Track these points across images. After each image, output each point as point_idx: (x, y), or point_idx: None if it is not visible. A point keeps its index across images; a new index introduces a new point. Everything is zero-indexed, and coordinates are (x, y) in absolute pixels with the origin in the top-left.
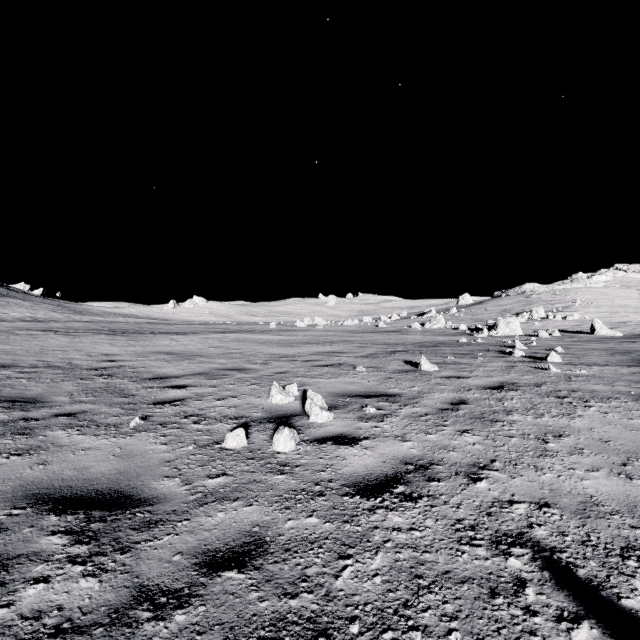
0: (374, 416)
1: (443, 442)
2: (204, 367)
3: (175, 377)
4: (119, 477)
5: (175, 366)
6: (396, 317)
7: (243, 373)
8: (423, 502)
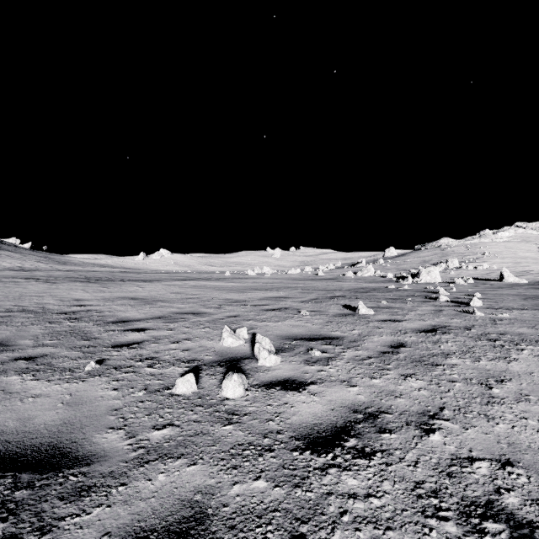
0: (319, 359)
1: (389, 387)
2: (164, 311)
3: (136, 320)
4: (61, 429)
5: (138, 310)
6: (332, 267)
7: (198, 317)
8: (377, 459)
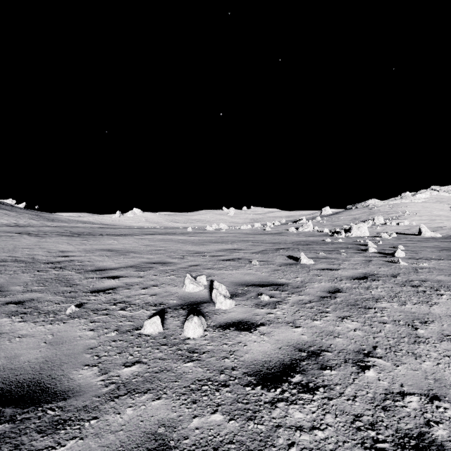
0: (268, 303)
1: (328, 328)
2: (135, 261)
3: (112, 269)
4: (43, 366)
5: (113, 260)
6: (278, 223)
7: (165, 266)
8: (320, 394)
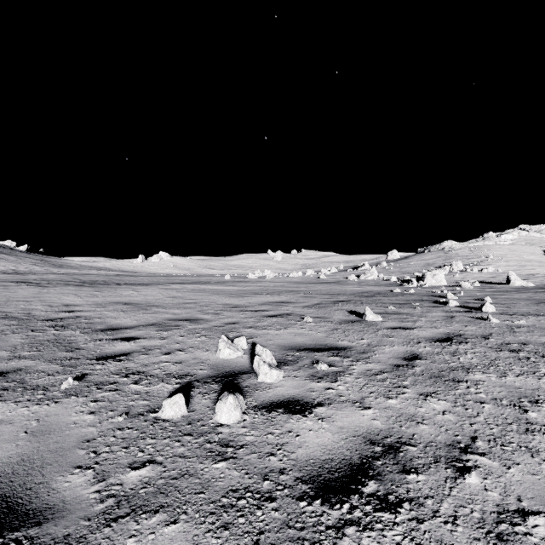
0: (326, 374)
1: (408, 410)
2: (158, 317)
3: (127, 328)
4: (17, 469)
5: (130, 316)
6: (334, 270)
7: (194, 324)
8: (405, 512)
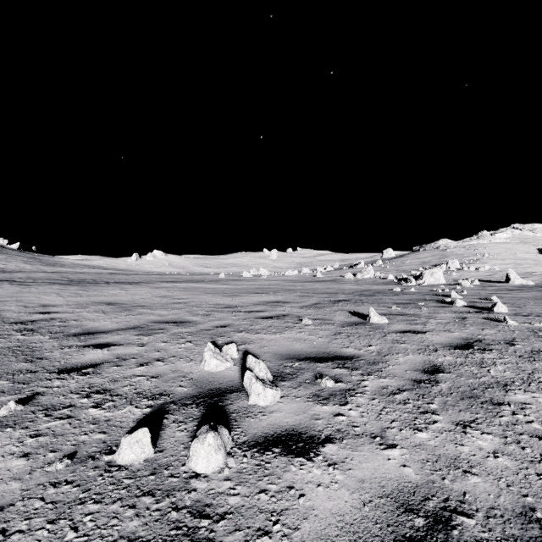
0: (333, 393)
1: (446, 450)
2: (141, 319)
3: (104, 332)
4: None
5: (111, 318)
6: (330, 268)
7: (181, 327)
8: None
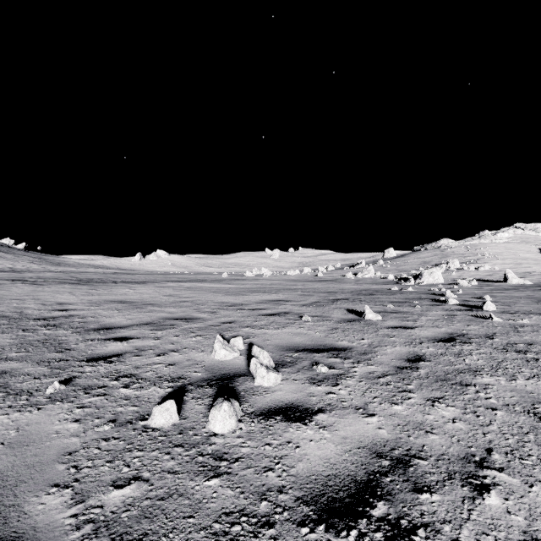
0: (327, 377)
1: (415, 417)
2: (153, 316)
3: (121, 327)
4: None
5: (124, 315)
6: (331, 268)
7: (190, 323)
8: None
